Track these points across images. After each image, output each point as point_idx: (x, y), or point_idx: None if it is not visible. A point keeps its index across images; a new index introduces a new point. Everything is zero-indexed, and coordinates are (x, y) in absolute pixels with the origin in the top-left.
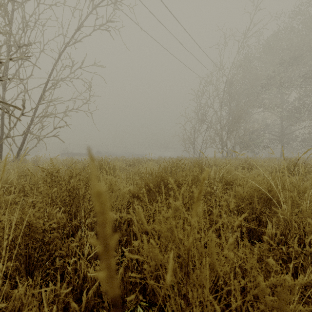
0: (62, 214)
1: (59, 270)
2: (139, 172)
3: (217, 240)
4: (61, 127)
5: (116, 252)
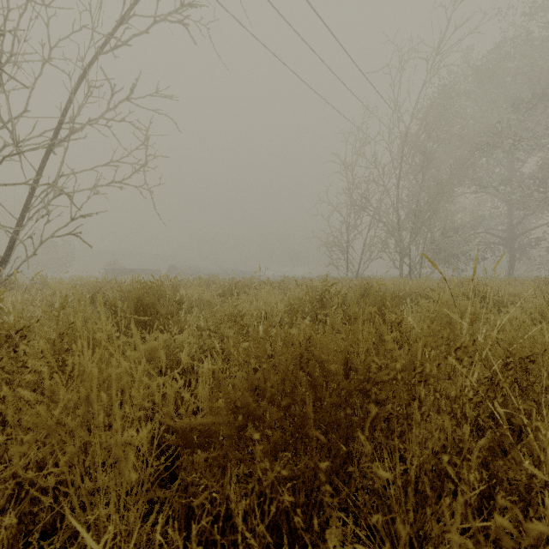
0: None
1: None
2: (238, 312)
3: None
4: (85, 216)
5: None
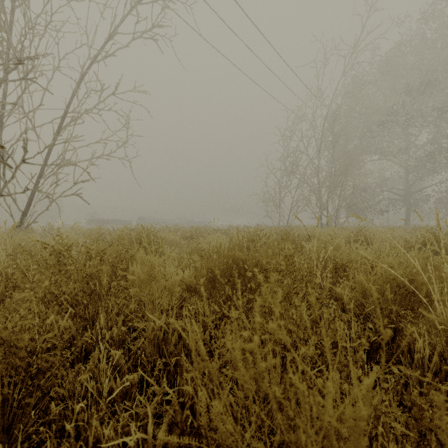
0: (68, 321)
1: (56, 424)
2: (199, 248)
3: (344, 386)
4: (84, 181)
5: (160, 383)
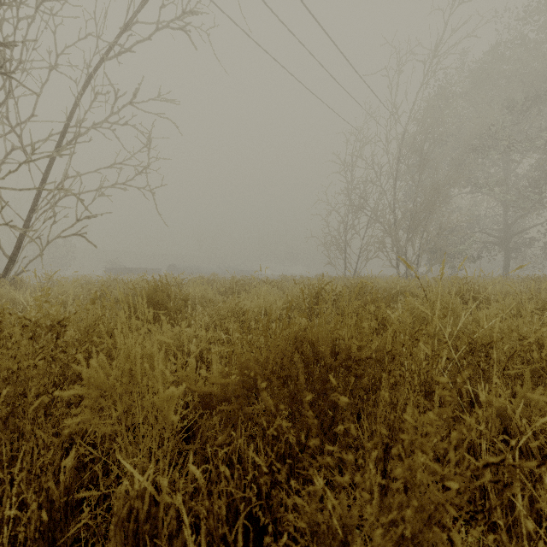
0: None
1: None
2: (240, 308)
3: None
4: (90, 217)
5: None
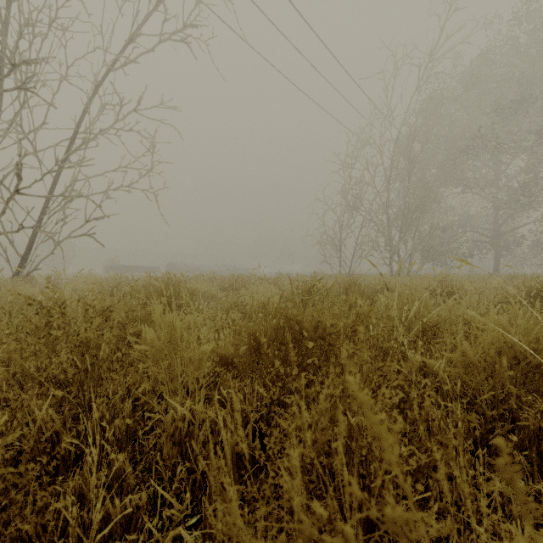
0: (49, 411)
1: None
2: (241, 302)
3: None
4: (98, 219)
5: (182, 497)
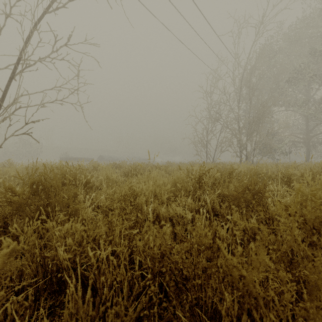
0: None
1: None
2: (133, 191)
3: None
4: (35, 122)
5: None
